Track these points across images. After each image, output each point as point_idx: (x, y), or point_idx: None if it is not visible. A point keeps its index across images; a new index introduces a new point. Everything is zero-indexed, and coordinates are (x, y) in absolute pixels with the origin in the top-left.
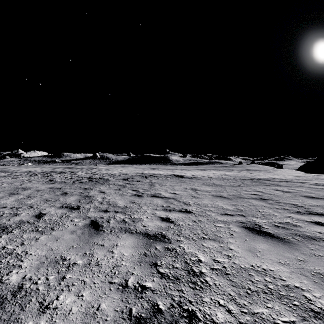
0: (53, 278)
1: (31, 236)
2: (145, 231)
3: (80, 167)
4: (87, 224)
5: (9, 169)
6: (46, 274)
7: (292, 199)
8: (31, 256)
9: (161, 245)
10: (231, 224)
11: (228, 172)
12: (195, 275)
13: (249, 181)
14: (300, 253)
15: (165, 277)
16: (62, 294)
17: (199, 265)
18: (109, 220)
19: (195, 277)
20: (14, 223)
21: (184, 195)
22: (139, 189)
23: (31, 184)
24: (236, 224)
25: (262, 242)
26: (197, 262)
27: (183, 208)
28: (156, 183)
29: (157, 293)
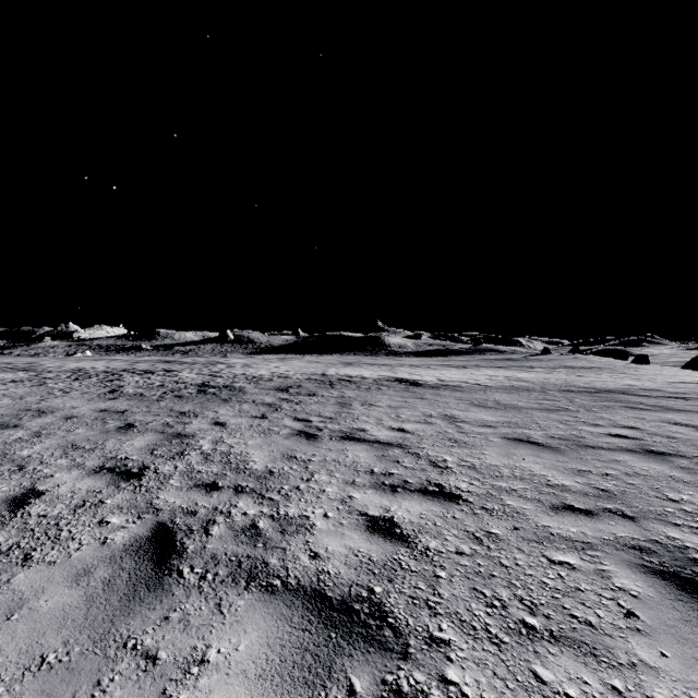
0: None
1: None
2: (315, 579)
3: (191, 361)
4: (140, 537)
5: (42, 364)
6: None
7: None
8: None
9: (372, 671)
10: (603, 556)
11: (523, 372)
12: None
13: (585, 396)
14: None
15: None
16: None
17: None
18: (209, 526)
19: None
20: None
21: (428, 435)
22: (313, 415)
23: (63, 400)
24: (621, 556)
25: None
26: None
27: (430, 482)
28: (355, 400)
29: None
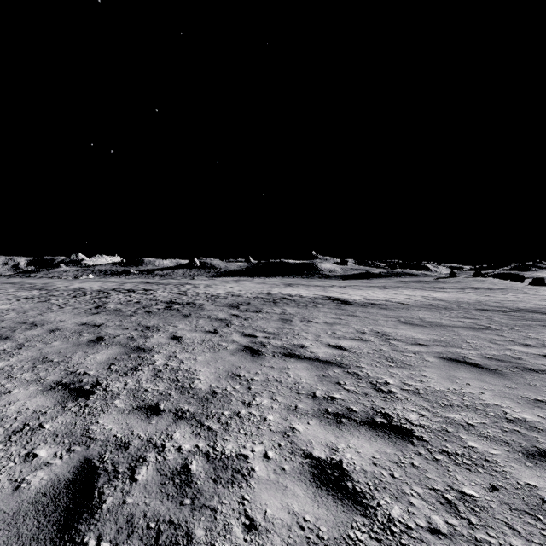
0: None
1: None
2: None
3: (166, 282)
4: (58, 481)
5: (54, 284)
6: None
7: None
8: None
9: None
10: None
11: (436, 292)
12: None
13: (501, 315)
14: None
15: None
16: None
17: None
18: (136, 466)
19: None
20: None
21: (364, 353)
22: (258, 330)
23: (55, 314)
24: None
25: None
26: None
27: (376, 411)
28: (295, 316)
29: None
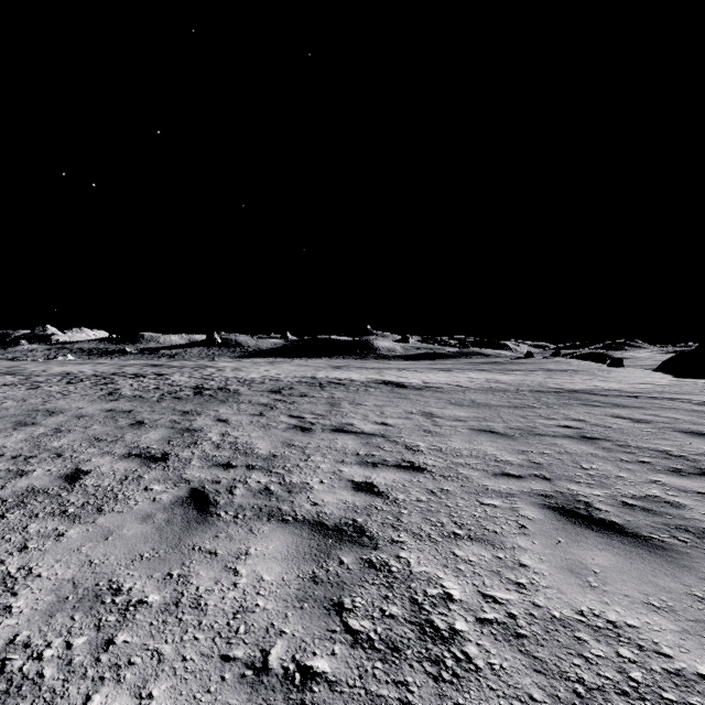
0: (83, 644)
1: (48, 528)
2: (316, 516)
3: (179, 365)
4: (181, 497)
5: (25, 368)
6: (67, 632)
7: (656, 439)
8: (39, 581)
9: (354, 554)
10: (518, 500)
11: (503, 375)
12: (439, 637)
13: (551, 396)
14: (698, 578)
15: (364, 644)
16: (100, 691)
17: (447, 608)
18: (232, 489)
19: (438, 645)
20: (15, 493)
21: (406, 427)
22: (306, 413)
23: (66, 402)
24: (530, 500)
25: (599, 548)
26: (442, 603)
27: (404, 460)
28: (344, 400)
29: (342, 692)
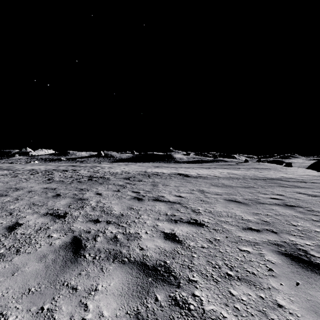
0: None
1: None
2: (142, 258)
3: (84, 165)
4: (66, 242)
5: (15, 167)
6: None
7: None
8: None
9: (165, 292)
10: (262, 247)
11: (235, 170)
12: None
13: (261, 181)
14: None
15: None
16: None
17: None
18: (96, 237)
19: None
20: None
21: (191, 198)
22: (141, 190)
23: (26, 184)
24: (269, 248)
25: None
26: None
27: (191, 218)
28: (159, 183)
29: None
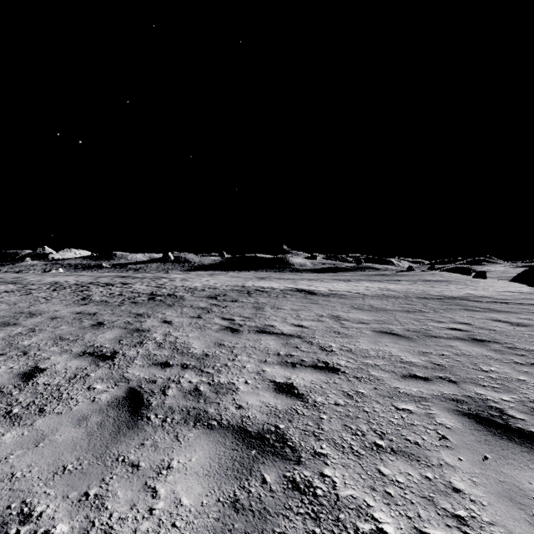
0: None
1: None
2: (240, 420)
3: (141, 276)
4: (118, 397)
5: (26, 278)
6: None
7: None
8: None
9: (277, 471)
10: (431, 405)
11: (392, 284)
12: None
13: (435, 302)
14: None
15: None
16: None
17: None
18: (165, 389)
19: None
20: None
21: (319, 329)
22: (236, 316)
23: (47, 306)
24: (443, 405)
25: (531, 467)
26: None
27: (319, 360)
28: (266, 305)
29: None
